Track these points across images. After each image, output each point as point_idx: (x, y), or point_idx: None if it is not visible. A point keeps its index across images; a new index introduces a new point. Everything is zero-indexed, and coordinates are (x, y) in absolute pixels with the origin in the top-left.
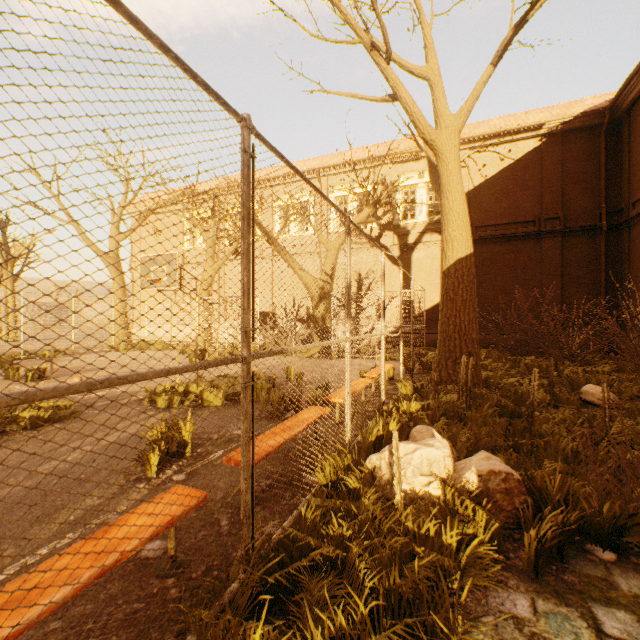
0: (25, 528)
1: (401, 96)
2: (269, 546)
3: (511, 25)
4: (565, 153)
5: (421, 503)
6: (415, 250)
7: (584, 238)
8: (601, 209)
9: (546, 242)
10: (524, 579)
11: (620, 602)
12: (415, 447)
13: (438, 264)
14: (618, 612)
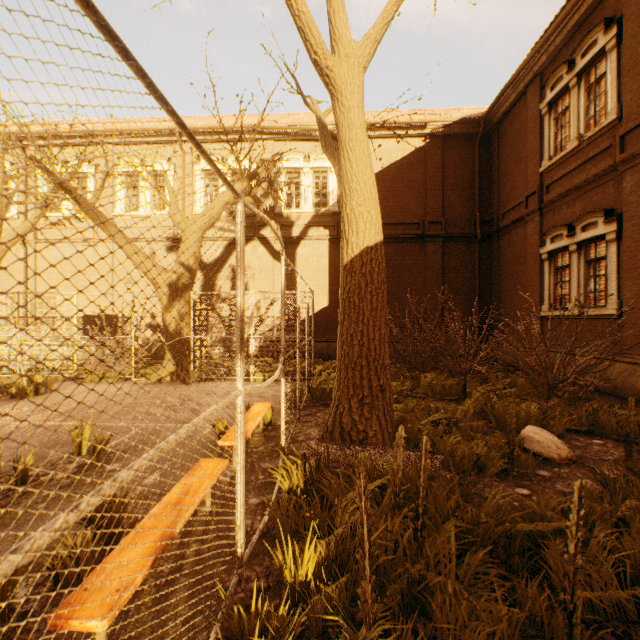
0: None
1: None
2: None
3: None
4: (446, 158)
5: None
6: (300, 245)
7: (462, 245)
8: (476, 217)
9: (430, 246)
10: None
11: None
12: None
13: (325, 263)
14: None
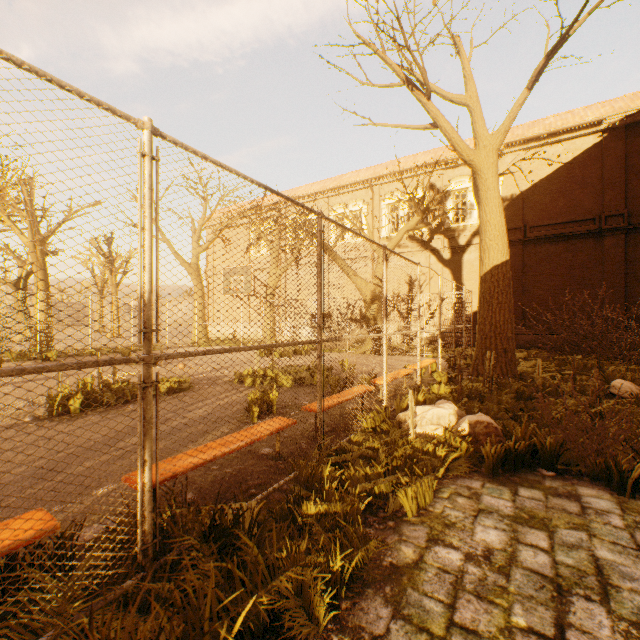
0: (194, 438)
1: (441, 125)
2: (332, 449)
3: (546, 50)
4: (629, 147)
5: (427, 438)
6: (466, 252)
7: None
8: None
9: (607, 240)
10: (484, 477)
11: (538, 488)
12: (430, 408)
13: None
14: (533, 490)
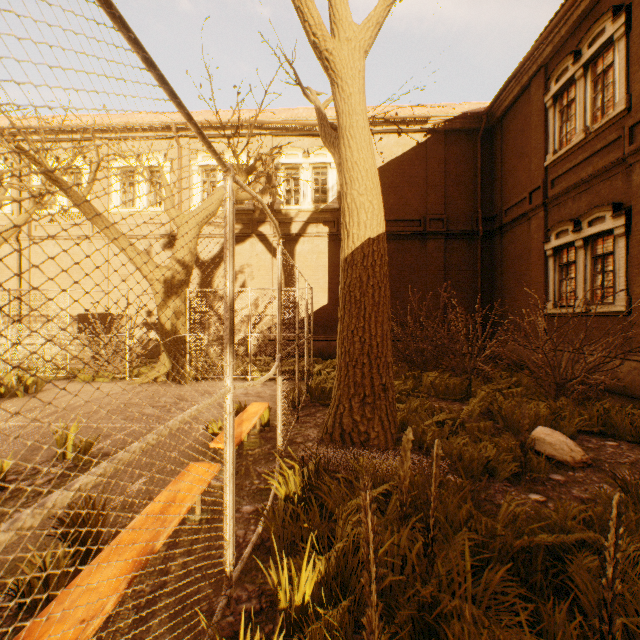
0: None
1: None
2: None
3: None
4: (447, 153)
5: None
6: (299, 242)
7: (463, 242)
8: (478, 214)
9: (431, 243)
10: None
11: None
12: None
13: (325, 260)
14: None
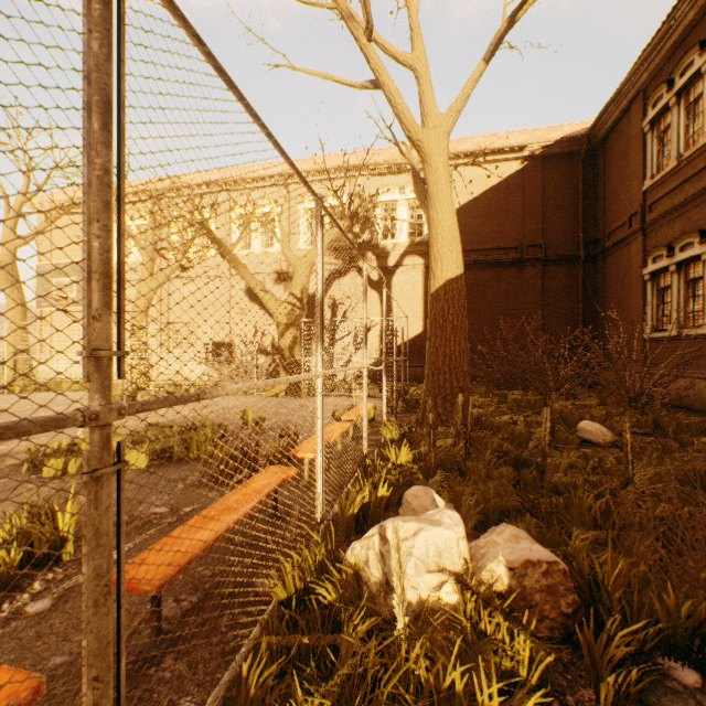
0: None
1: (384, 82)
2: None
3: (504, 19)
4: (546, 179)
5: (433, 625)
6: (396, 274)
7: (563, 267)
8: (579, 238)
9: (528, 270)
10: None
11: None
12: (417, 527)
13: (420, 290)
14: None
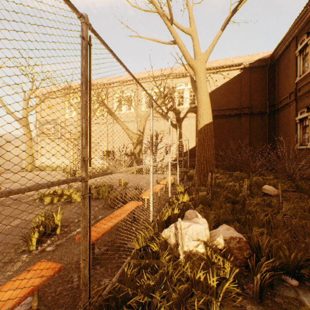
0: None
1: (178, 41)
2: (102, 298)
3: (230, 11)
4: (251, 77)
5: (194, 258)
6: (183, 121)
7: (259, 117)
8: (266, 104)
9: (243, 118)
10: (254, 303)
11: None
12: (189, 224)
13: (194, 128)
14: None
